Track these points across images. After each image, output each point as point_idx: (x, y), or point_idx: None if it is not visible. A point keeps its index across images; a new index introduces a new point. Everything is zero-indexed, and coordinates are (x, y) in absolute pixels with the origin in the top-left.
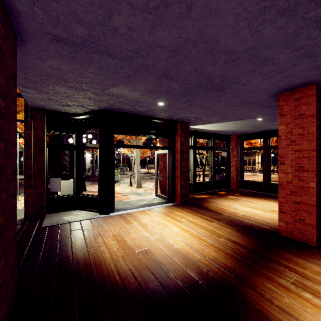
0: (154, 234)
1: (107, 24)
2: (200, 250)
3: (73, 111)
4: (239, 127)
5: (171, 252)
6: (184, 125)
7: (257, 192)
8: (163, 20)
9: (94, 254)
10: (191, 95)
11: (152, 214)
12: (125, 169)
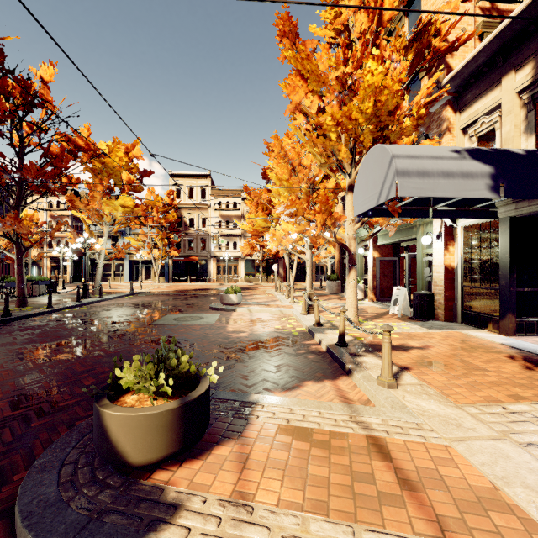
0: None
1: None
2: None
3: None
4: None
5: None
6: None
7: None
8: None
9: None
10: None
11: None
12: (43, 289)
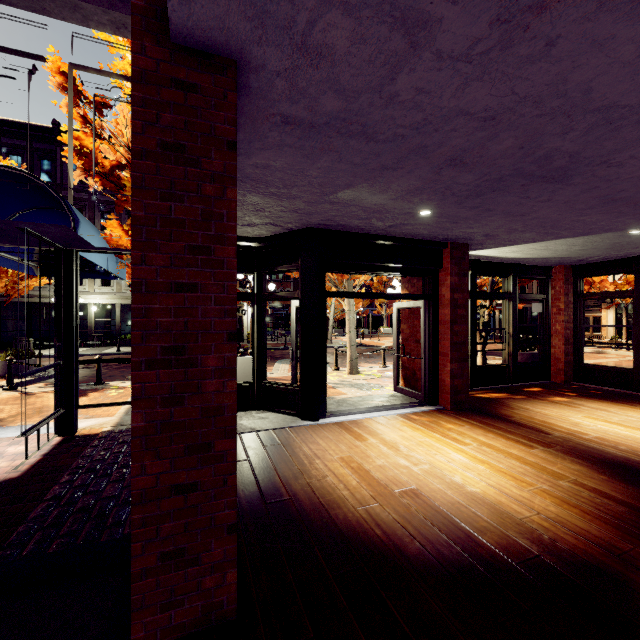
0: (417, 463)
1: (382, 89)
2: (523, 500)
3: (256, 233)
4: (578, 250)
5: (464, 498)
6: (457, 250)
7: (618, 392)
8: (490, 70)
9: (319, 488)
10: (494, 192)
11: (399, 426)
12: None
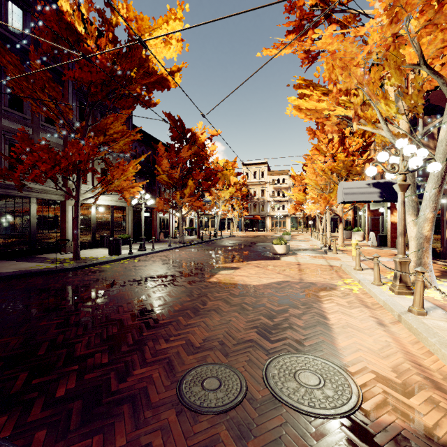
0: None
1: None
2: None
3: None
4: None
5: None
6: None
7: None
8: None
9: None
10: None
11: None
12: (194, 233)
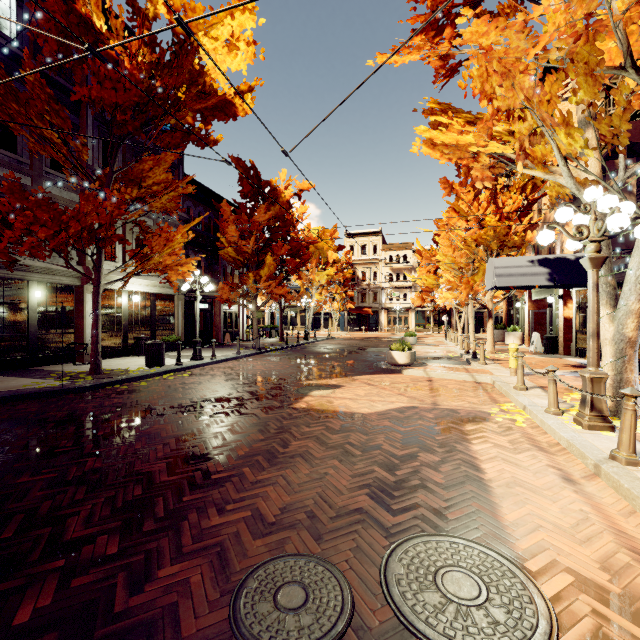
0: None
1: None
2: None
3: None
4: None
5: None
6: None
7: None
8: None
9: None
10: None
11: None
12: (275, 333)
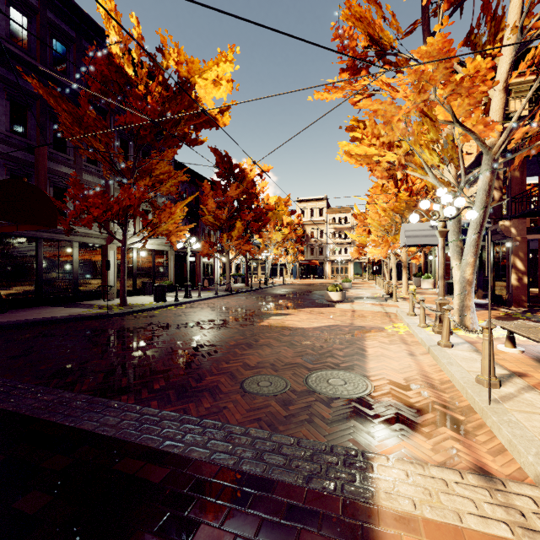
0: None
1: None
2: None
3: None
4: None
5: None
6: None
7: None
8: None
9: None
10: None
11: None
12: (241, 280)
